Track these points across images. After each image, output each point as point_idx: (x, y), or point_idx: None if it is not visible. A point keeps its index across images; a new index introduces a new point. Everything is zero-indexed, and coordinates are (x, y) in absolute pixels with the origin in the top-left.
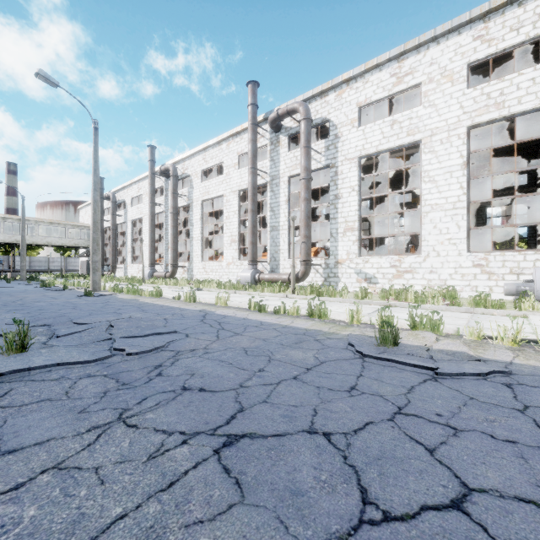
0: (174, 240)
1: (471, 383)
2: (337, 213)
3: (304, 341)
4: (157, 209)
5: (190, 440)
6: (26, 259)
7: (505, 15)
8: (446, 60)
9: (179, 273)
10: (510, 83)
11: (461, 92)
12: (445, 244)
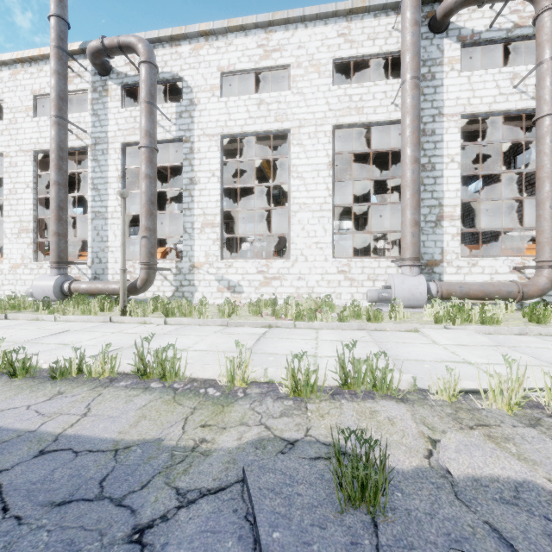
0: None
1: None
2: (193, 202)
3: None
4: None
5: None
6: None
7: (364, 21)
8: (314, 48)
9: None
10: (368, 90)
11: (328, 87)
12: (313, 248)
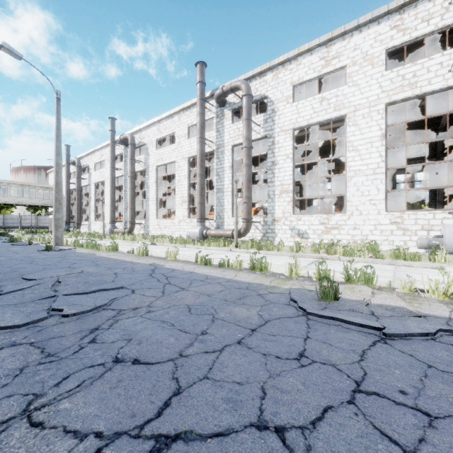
0: (132, 200)
1: (421, 345)
2: (274, 177)
3: (247, 296)
4: (117, 173)
5: (106, 448)
6: (0, 217)
7: (418, 8)
8: (367, 46)
9: (136, 229)
10: (422, 66)
11: (380, 74)
12: (367, 204)
